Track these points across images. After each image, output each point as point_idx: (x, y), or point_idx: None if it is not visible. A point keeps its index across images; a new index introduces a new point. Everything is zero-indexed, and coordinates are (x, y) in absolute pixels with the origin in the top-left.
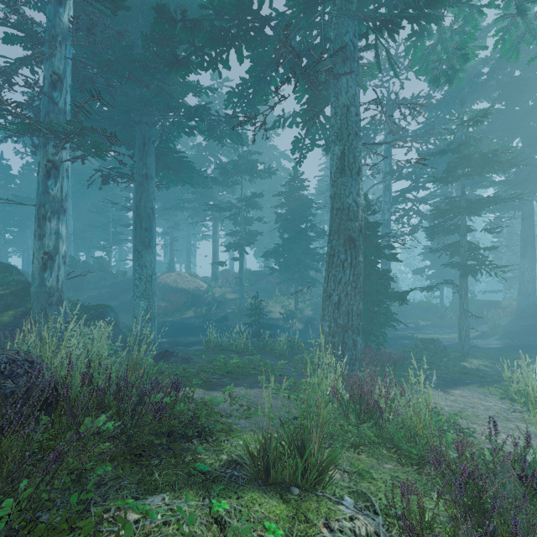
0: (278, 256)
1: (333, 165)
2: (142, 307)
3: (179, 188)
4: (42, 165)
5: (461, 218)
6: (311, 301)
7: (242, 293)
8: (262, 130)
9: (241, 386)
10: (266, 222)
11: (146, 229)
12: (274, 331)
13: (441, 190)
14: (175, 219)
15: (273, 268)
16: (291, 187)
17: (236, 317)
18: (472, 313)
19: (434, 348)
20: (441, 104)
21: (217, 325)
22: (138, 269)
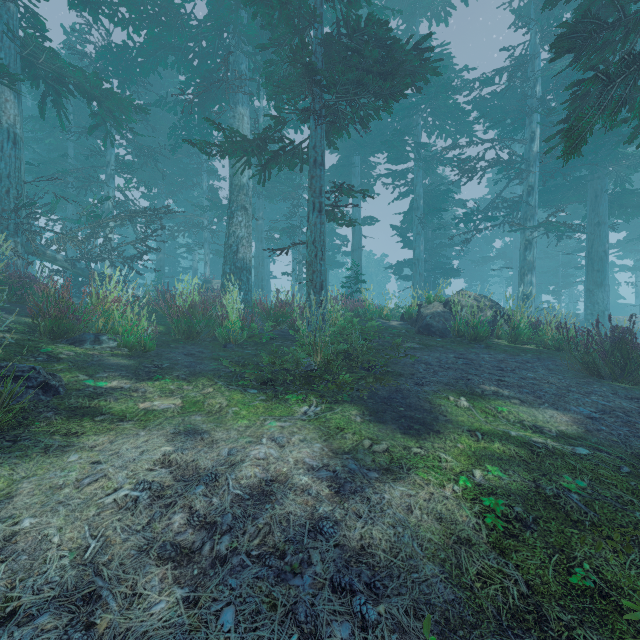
0: None
1: None
2: None
3: None
4: (522, 244)
5: None
6: None
7: None
8: None
9: None
10: None
11: (597, 271)
12: None
13: None
14: None
15: None
16: None
17: None
18: None
19: None
20: None
21: None
22: (590, 306)
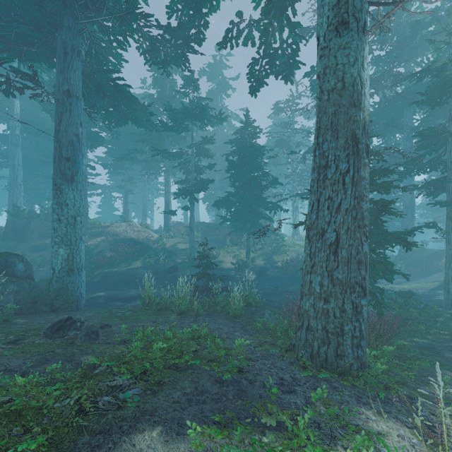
0: (229, 204)
1: (323, 24)
2: (61, 256)
3: (132, 141)
4: None
5: (448, 149)
6: (262, 251)
7: (193, 242)
8: (213, 92)
9: (156, 427)
10: (217, 170)
11: (67, 159)
12: (226, 282)
13: (386, 144)
14: (131, 174)
15: (224, 216)
16: (243, 134)
17: (186, 267)
18: (422, 262)
19: (415, 303)
20: (390, 56)
21: (165, 275)
22: (57, 208)
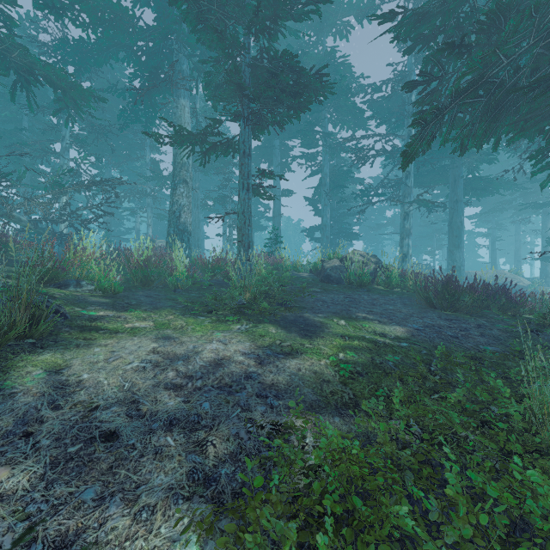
0: None
1: None
2: None
3: (500, 190)
4: (402, 215)
5: None
6: None
7: None
8: None
9: None
10: None
11: (456, 236)
12: None
13: None
14: (499, 219)
15: None
16: None
17: None
18: None
19: None
20: None
21: None
22: (450, 263)
